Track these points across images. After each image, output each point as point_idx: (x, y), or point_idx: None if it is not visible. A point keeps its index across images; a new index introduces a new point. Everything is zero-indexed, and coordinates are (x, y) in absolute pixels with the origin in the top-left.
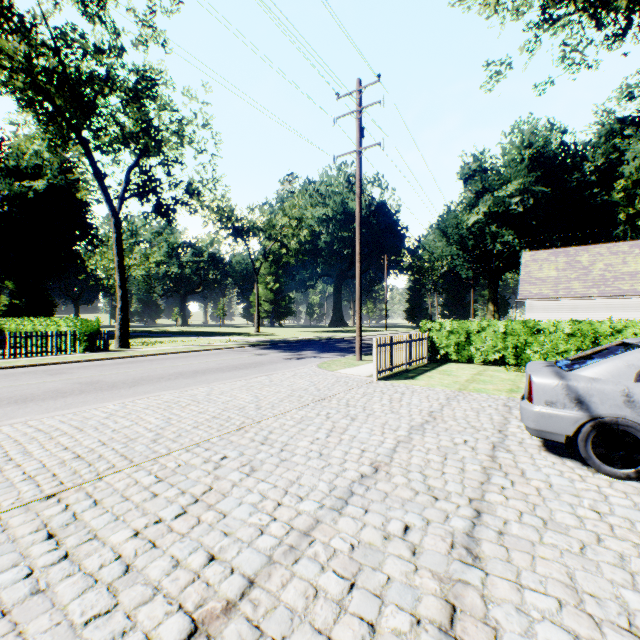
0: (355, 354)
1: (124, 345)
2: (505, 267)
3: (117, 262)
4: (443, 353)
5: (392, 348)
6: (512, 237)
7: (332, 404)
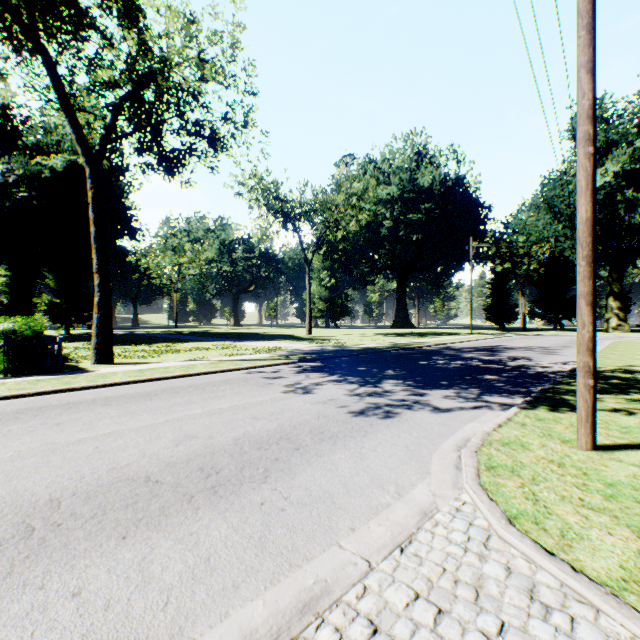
0: (503, 396)
1: (102, 359)
2: (638, 249)
3: (93, 233)
4: None
5: None
6: None
7: None
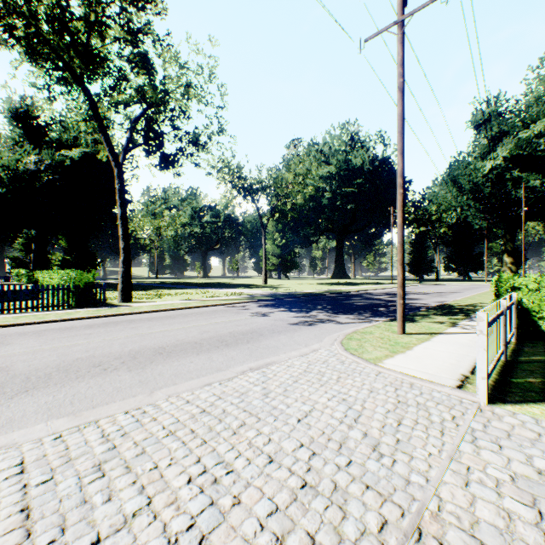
0: (381, 317)
1: (126, 299)
2: (525, 216)
3: (119, 214)
4: (543, 326)
5: (492, 327)
6: (539, 181)
7: None
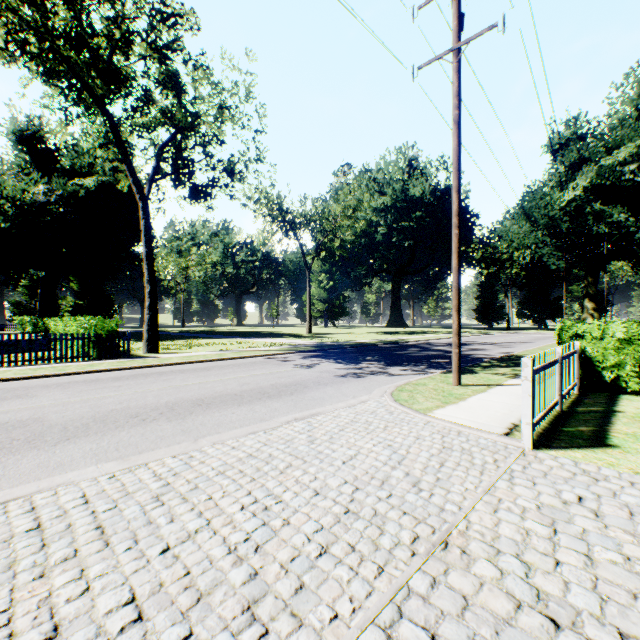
0: (438, 369)
1: (152, 349)
2: (609, 255)
3: (145, 253)
4: (607, 377)
5: (543, 374)
6: (624, 215)
7: (486, 590)
